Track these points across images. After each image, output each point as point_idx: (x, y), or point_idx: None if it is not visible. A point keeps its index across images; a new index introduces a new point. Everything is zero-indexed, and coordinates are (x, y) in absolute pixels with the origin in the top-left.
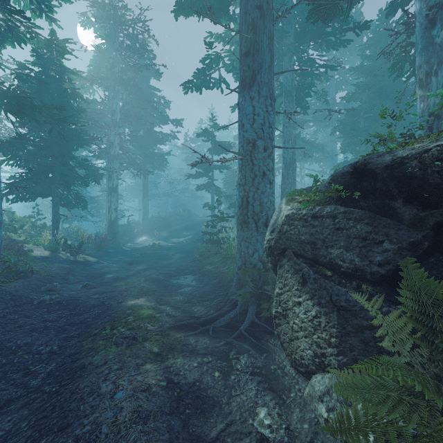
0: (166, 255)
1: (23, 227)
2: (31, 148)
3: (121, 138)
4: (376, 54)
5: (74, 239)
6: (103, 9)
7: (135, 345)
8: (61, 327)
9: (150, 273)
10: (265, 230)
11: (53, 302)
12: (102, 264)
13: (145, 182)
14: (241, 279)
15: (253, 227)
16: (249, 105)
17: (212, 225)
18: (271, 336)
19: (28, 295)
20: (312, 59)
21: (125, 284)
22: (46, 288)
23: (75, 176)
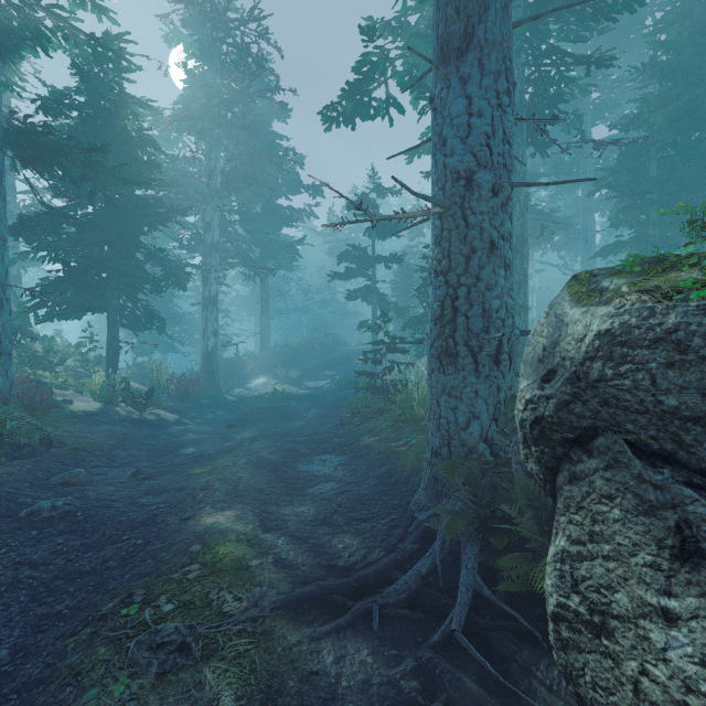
0: (294, 410)
1: (65, 362)
2: (72, 230)
3: (223, 216)
4: (683, 37)
5: (149, 381)
6: (194, 3)
7: (179, 674)
8: (47, 584)
9: (260, 447)
10: (495, 372)
11: (58, 514)
12: (185, 426)
13: (263, 289)
14: (441, 479)
15: (468, 364)
16: (458, 96)
17: (373, 359)
18: (536, 655)
19: (15, 497)
20: (560, 50)
21: (209, 473)
22: (59, 480)
23: (143, 277)
